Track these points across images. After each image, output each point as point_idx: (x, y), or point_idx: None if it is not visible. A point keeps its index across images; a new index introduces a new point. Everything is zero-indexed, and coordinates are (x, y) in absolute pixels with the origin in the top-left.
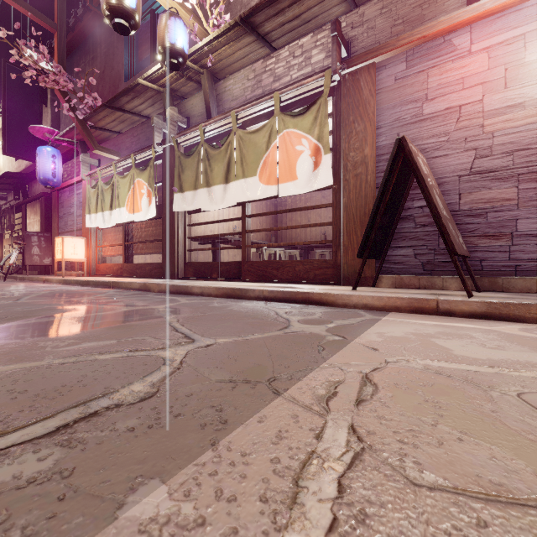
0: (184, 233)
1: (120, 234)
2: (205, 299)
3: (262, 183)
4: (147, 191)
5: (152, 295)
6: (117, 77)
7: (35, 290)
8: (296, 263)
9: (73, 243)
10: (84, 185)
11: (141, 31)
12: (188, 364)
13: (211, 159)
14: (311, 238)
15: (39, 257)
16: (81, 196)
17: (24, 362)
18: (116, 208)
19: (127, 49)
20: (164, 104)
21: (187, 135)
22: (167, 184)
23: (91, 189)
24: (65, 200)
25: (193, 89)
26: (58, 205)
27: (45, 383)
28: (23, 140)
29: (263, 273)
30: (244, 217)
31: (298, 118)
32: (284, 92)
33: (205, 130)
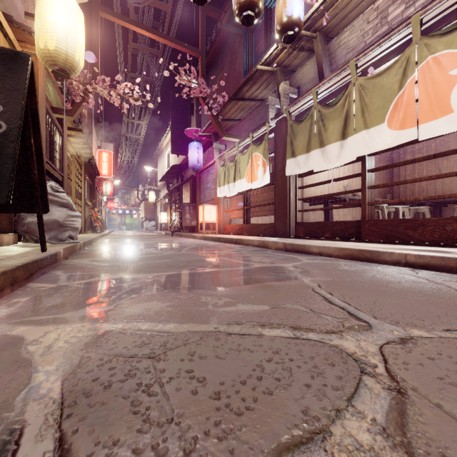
0: (294, 195)
1: (240, 201)
2: (327, 259)
3: (391, 129)
4: (262, 162)
5: (271, 252)
6: (238, 76)
7: (189, 244)
8: (446, 221)
9: (209, 210)
10: (216, 166)
11: (256, 30)
12: (408, 384)
13: (324, 118)
14: (441, 192)
15: (190, 220)
16: (214, 175)
17: (194, 322)
18: (238, 180)
19: (245, 50)
20: (276, 82)
21: (299, 103)
22: (279, 152)
23: (221, 168)
24: (204, 179)
25: (303, 59)
26: (200, 183)
27: (221, 369)
28: (181, 142)
29: (392, 233)
30: (364, 172)
31: (453, 33)
32: (429, 10)
33: (317, 93)
